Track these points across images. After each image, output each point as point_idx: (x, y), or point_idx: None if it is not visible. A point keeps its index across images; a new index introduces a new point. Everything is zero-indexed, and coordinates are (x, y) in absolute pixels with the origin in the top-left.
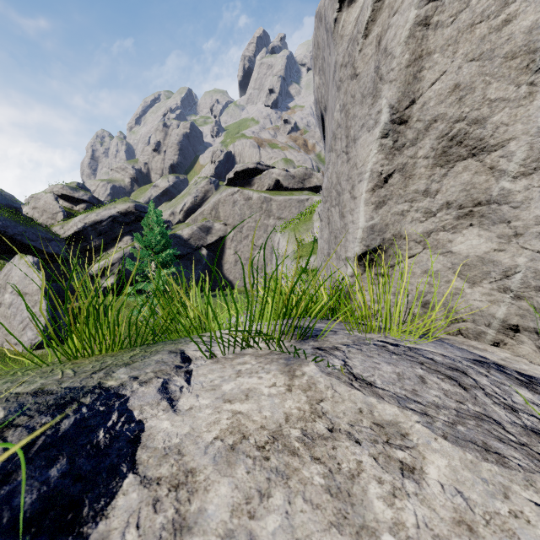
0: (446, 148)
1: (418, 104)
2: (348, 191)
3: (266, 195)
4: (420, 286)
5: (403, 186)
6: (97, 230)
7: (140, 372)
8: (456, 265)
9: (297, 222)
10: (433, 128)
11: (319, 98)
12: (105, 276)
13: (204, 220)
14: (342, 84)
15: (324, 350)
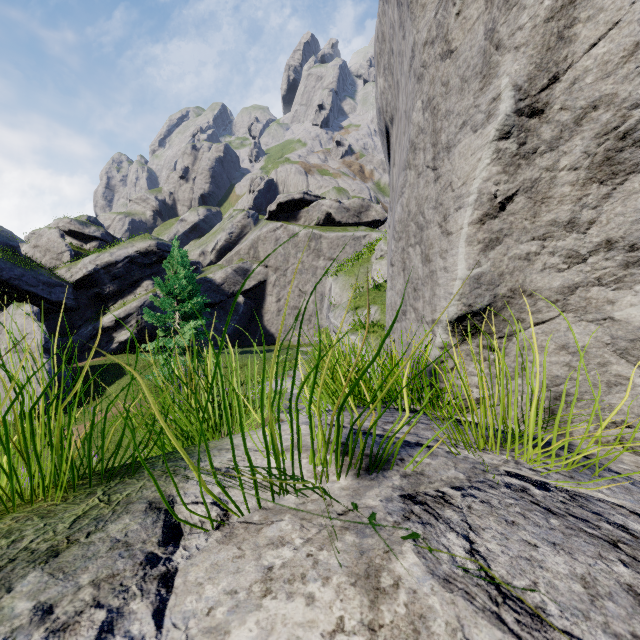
0: (613, 151)
1: (563, 81)
2: (437, 224)
3: (314, 231)
4: (553, 368)
5: (531, 216)
6: (111, 273)
7: (66, 586)
8: (620, 339)
9: (353, 264)
10: (589, 120)
11: (383, 106)
12: (120, 328)
13: (241, 261)
14: (427, 70)
15: (423, 504)
